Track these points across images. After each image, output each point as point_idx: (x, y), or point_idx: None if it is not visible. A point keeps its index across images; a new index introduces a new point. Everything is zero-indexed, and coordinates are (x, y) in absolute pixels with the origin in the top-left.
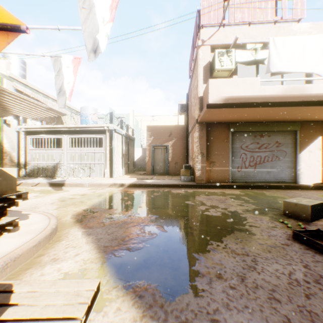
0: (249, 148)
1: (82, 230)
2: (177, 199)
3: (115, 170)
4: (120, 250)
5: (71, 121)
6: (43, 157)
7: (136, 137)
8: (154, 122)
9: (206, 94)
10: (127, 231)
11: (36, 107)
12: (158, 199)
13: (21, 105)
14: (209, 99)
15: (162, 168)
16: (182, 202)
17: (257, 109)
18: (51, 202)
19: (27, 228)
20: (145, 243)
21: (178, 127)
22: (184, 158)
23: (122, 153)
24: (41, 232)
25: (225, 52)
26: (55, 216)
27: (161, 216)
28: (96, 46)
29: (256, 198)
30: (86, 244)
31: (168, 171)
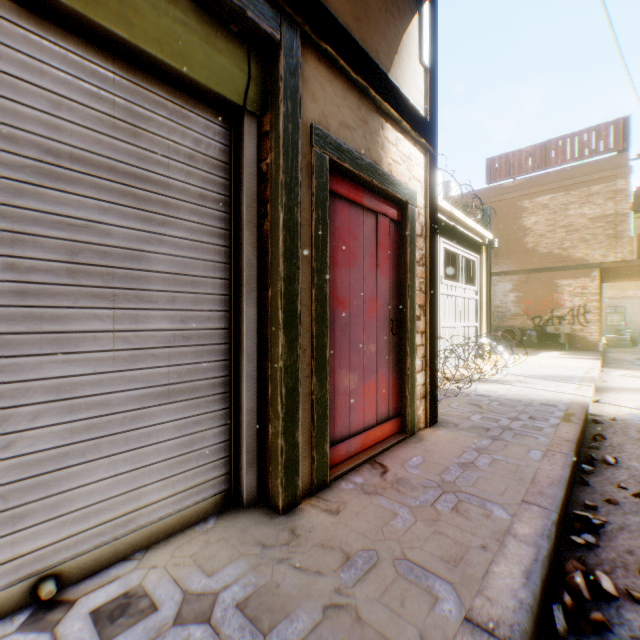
0: None
1: None
2: None
3: None
4: None
5: None
6: None
7: None
8: None
9: None
10: None
11: None
12: None
13: None
14: None
15: None
16: None
17: None
18: None
19: None
20: None
21: None
22: None
23: None
24: None
25: None
26: None
27: None
28: None
29: None
30: None
31: None
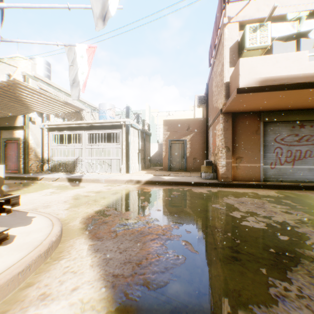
0: (284, 140)
1: (88, 243)
2: (201, 201)
3: (131, 166)
4: (135, 284)
5: (91, 118)
6: (63, 153)
7: (152, 133)
8: (170, 117)
9: (234, 77)
10: (145, 249)
11: (53, 101)
12: (178, 199)
13: (39, 100)
14: (239, 82)
15: (179, 164)
16: (209, 205)
17: (303, 91)
18: (64, 199)
19: (22, 240)
20: (169, 273)
21: (196, 121)
22: (203, 153)
23: (139, 148)
24: (35, 248)
25: (258, 26)
26: (60, 222)
27: (186, 225)
28: (106, 13)
29: (302, 203)
30: (90, 267)
31: (186, 167)
